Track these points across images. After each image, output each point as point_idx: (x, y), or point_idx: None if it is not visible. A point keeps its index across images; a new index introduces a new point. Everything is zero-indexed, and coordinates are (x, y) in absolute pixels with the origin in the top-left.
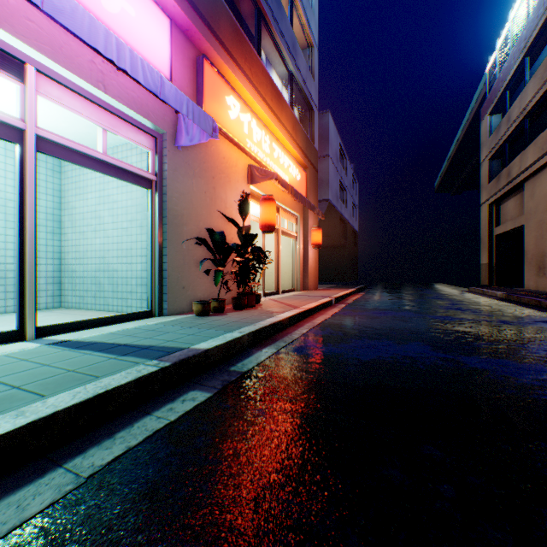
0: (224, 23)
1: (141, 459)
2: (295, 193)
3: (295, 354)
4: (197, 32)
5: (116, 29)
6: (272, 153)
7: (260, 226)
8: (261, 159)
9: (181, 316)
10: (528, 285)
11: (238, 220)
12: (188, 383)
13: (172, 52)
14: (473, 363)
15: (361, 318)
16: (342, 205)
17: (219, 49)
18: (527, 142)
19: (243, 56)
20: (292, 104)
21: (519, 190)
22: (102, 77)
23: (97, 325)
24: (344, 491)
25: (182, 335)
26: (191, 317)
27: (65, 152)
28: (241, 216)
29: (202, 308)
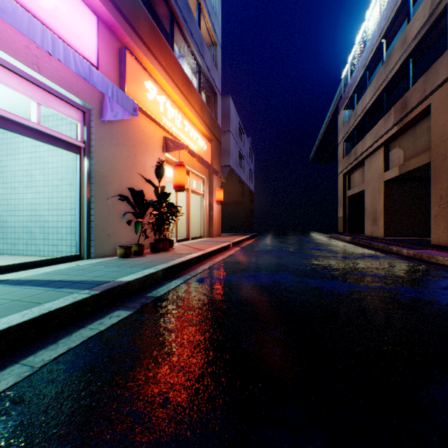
0: (143, 23)
1: (80, 354)
2: (202, 161)
3: (197, 283)
4: (120, 29)
5: (50, 22)
6: (183, 128)
7: (173, 186)
8: (175, 132)
9: (107, 258)
10: (367, 232)
11: (155, 181)
12: (114, 306)
13: (99, 43)
14: (315, 283)
15: (249, 257)
16: (241, 170)
17: (139, 44)
18: (367, 131)
19: (159, 50)
20: (200, 90)
21: (362, 165)
22: (36, 60)
23: (31, 267)
24: (218, 357)
25: (108, 272)
26: (116, 259)
27: (2, 121)
28: (157, 178)
29: (125, 252)
